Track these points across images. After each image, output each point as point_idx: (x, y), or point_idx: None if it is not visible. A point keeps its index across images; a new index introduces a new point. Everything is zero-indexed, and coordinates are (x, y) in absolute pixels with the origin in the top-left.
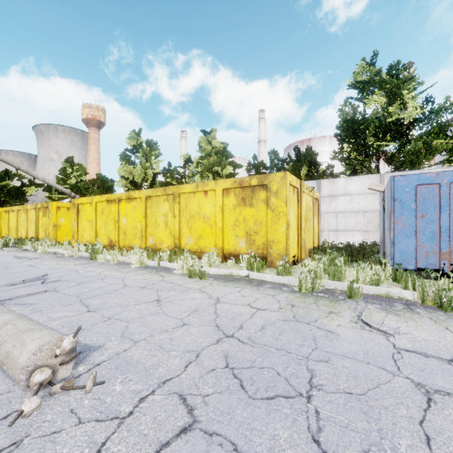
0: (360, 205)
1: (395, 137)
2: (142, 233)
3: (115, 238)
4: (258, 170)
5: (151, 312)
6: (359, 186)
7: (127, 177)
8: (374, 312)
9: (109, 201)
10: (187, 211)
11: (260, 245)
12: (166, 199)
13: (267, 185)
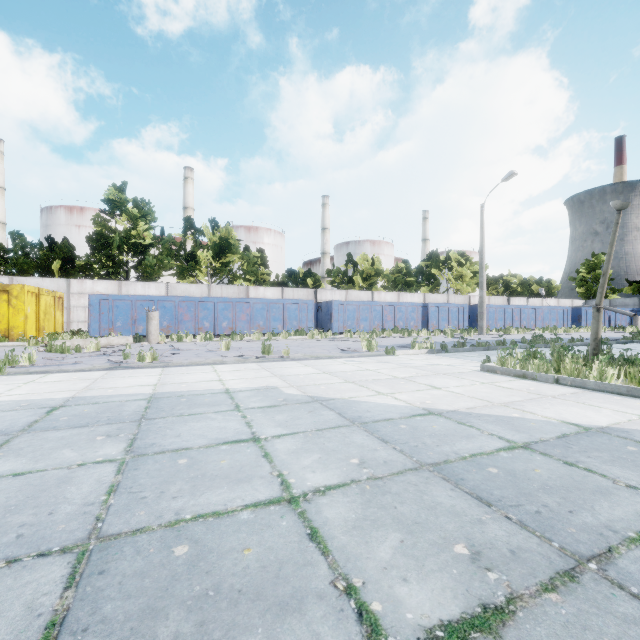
0: None
1: (134, 255)
2: None
3: None
4: None
5: None
6: (104, 288)
7: None
8: None
9: None
10: None
11: (3, 330)
12: None
13: (9, 291)
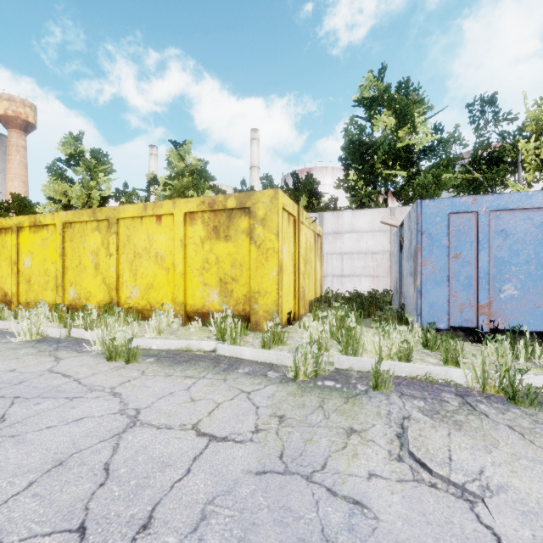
0: (369, 245)
1: (405, 166)
2: (57, 281)
3: (12, 290)
4: None
5: None
6: (368, 222)
7: (57, 199)
8: (426, 429)
9: (2, 229)
10: (130, 246)
11: (240, 299)
12: (97, 228)
13: (250, 208)
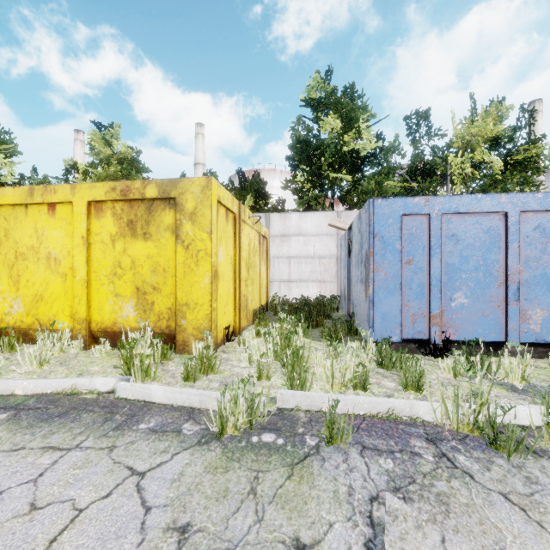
0: (316, 249)
1: (351, 171)
2: None
3: None
4: None
5: None
6: (315, 225)
7: None
8: (410, 534)
9: None
10: (10, 244)
11: (163, 313)
12: None
13: (176, 198)
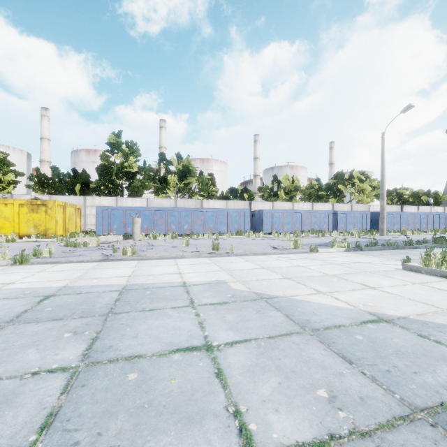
0: None
1: (126, 179)
2: None
3: None
4: (41, 180)
5: (4, 245)
6: (107, 202)
7: None
8: None
9: None
10: None
11: (42, 230)
12: None
13: (46, 204)
